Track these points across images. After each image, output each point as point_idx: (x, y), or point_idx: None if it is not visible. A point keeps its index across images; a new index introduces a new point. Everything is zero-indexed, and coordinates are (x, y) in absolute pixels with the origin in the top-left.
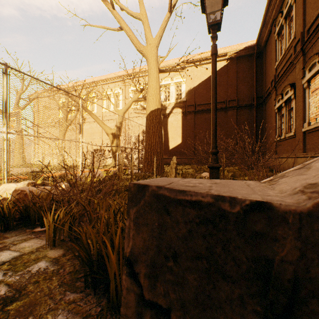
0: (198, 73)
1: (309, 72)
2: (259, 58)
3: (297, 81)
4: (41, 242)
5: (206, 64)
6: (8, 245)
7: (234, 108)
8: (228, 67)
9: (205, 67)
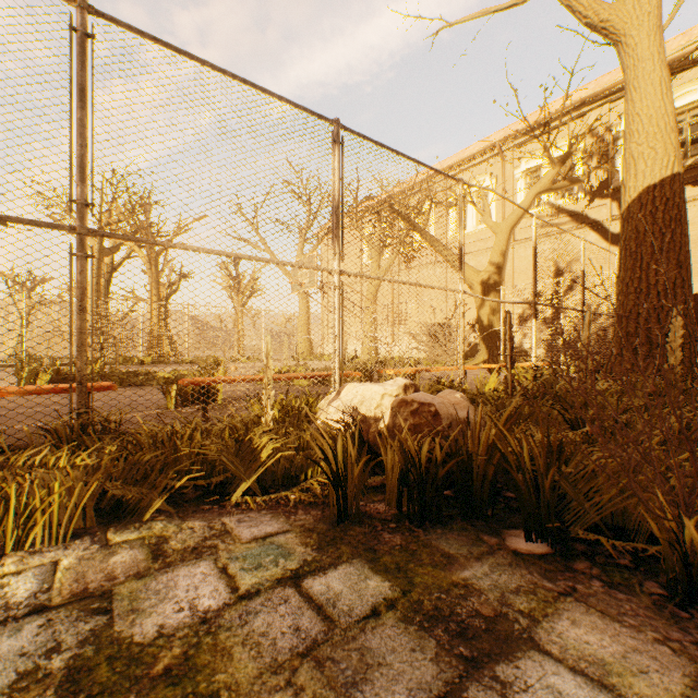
0: None
1: None
2: None
3: None
4: (639, 644)
5: None
6: (509, 616)
7: None
8: None
9: None
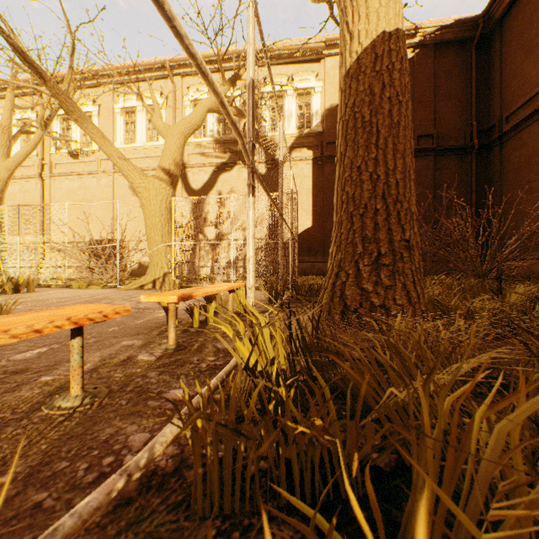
0: None
1: None
2: (482, 48)
3: None
4: None
5: None
6: None
7: (428, 154)
8: (415, 62)
9: None
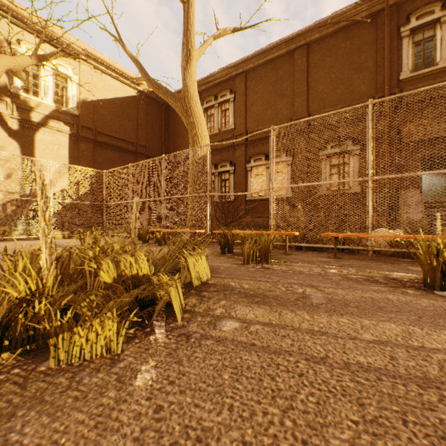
0: (99, 81)
1: (254, 161)
2: (166, 111)
3: (239, 162)
4: None
5: (111, 76)
6: None
7: (145, 157)
8: (138, 100)
9: (110, 80)
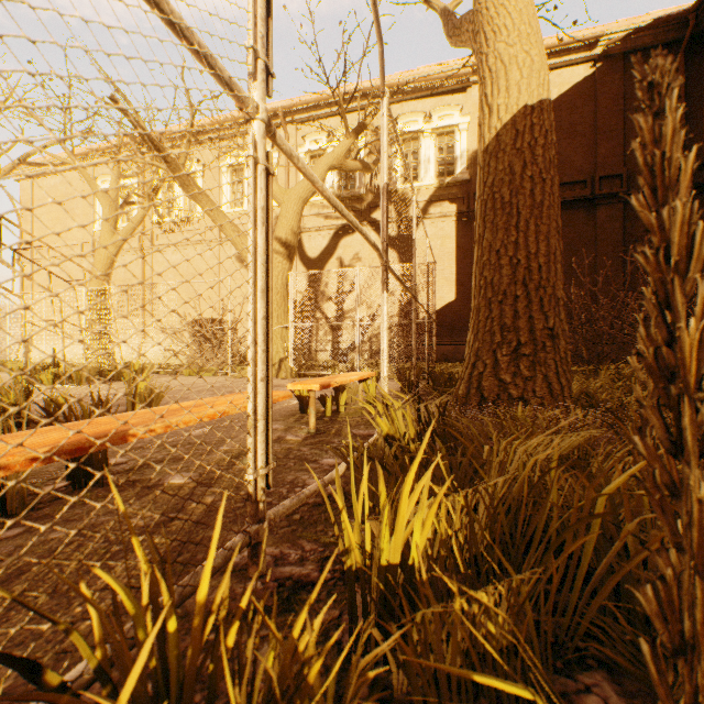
0: None
1: None
2: (695, 52)
3: None
4: None
5: None
6: None
7: (615, 200)
8: (596, 80)
9: None
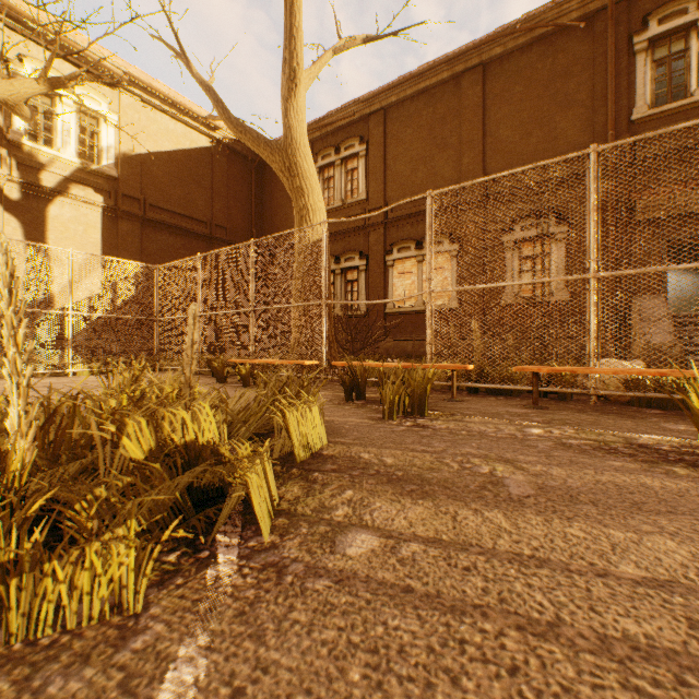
0: (150, 123)
1: (398, 251)
2: (258, 172)
3: (374, 253)
4: None
5: (170, 115)
6: None
7: (224, 244)
8: (214, 155)
9: (169, 122)
